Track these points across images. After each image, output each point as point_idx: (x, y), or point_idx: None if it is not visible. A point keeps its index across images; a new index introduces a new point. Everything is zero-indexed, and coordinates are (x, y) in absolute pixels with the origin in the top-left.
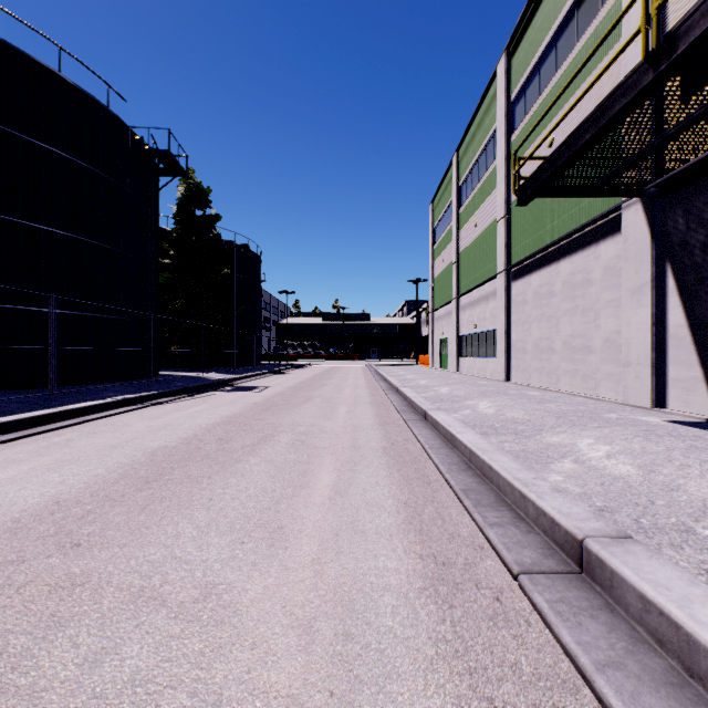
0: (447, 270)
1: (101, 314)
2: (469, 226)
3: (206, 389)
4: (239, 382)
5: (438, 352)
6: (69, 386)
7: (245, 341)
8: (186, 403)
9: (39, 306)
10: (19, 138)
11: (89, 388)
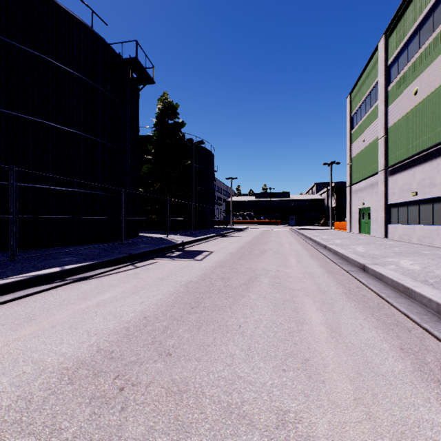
0: (369, 147)
1: (85, 190)
2: (403, 97)
3: (153, 255)
4: (189, 245)
5: (357, 219)
6: (56, 247)
7: (202, 211)
8: (113, 278)
9: (32, 183)
10: (15, 47)
11: (56, 252)
